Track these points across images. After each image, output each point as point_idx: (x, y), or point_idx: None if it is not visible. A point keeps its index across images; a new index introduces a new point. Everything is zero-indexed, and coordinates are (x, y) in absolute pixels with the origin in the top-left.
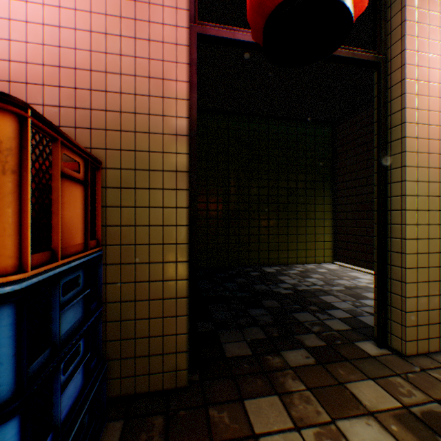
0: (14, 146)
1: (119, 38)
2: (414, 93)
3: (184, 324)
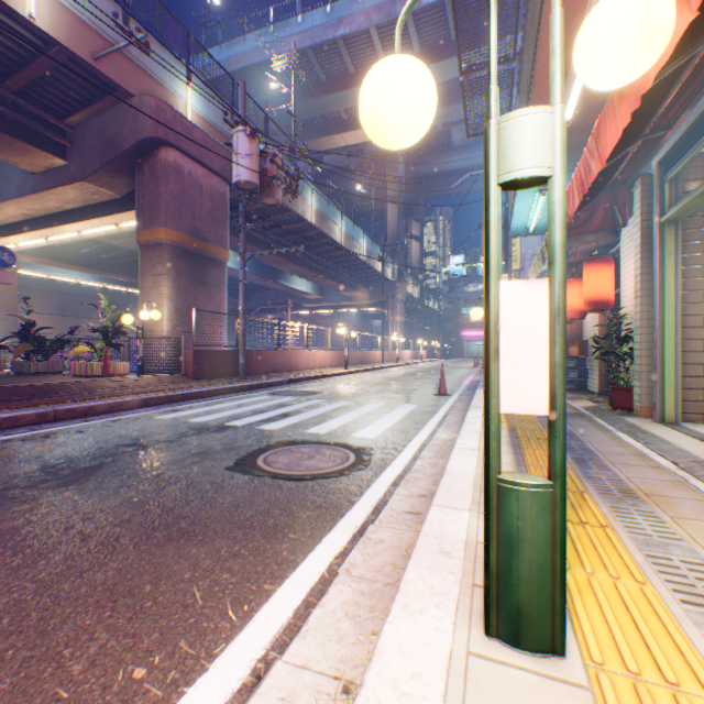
0: None
1: None
2: (621, 303)
3: (596, 377)
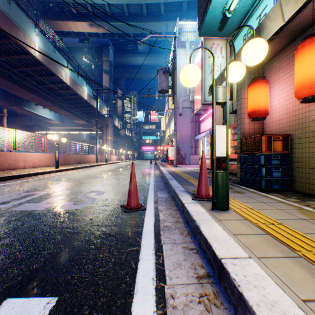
0: (264, 139)
1: (297, 101)
2: None
3: (314, 177)
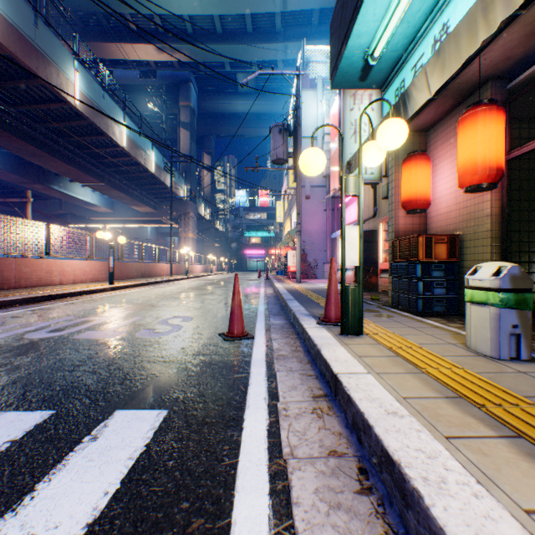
0: (421, 241)
1: None
2: None
3: None
